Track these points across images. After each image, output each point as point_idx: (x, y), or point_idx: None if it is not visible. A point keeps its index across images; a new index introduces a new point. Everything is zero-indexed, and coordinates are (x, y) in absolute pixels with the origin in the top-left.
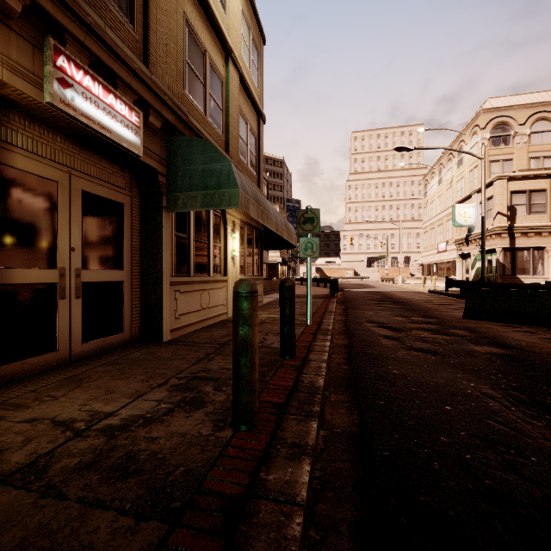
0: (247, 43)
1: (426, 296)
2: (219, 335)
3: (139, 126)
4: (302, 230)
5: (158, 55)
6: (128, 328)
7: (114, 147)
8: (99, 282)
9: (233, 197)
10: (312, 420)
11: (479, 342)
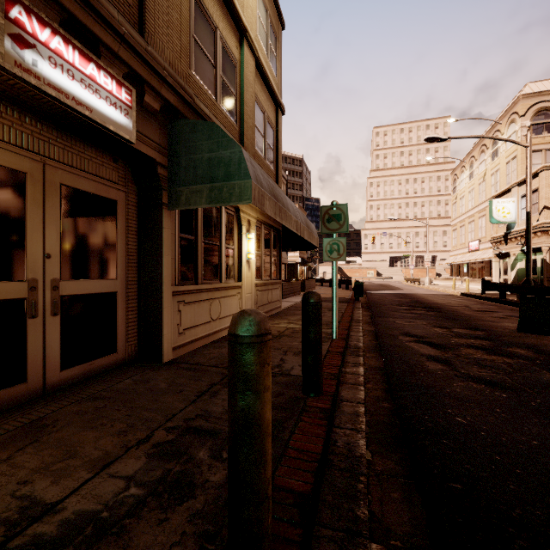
0: (264, 25)
1: (461, 300)
2: None
3: (131, 106)
4: (327, 229)
5: (157, 24)
6: (123, 347)
7: (98, 131)
8: (84, 295)
9: (245, 190)
10: (361, 545)
11: None
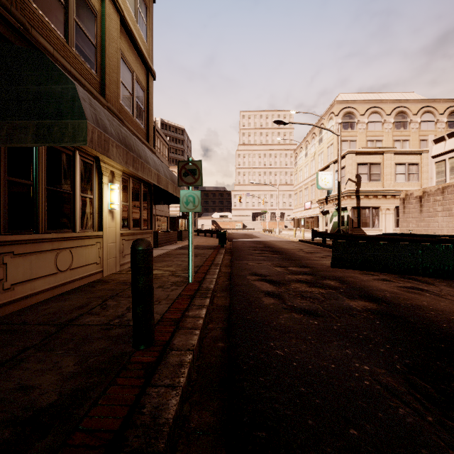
0: None
1: (298, 245)
2: (72, 306)
3: None
4: (183, 182)
5: None
6: None
7: None
8: None
9: (79, 131)
10: None
11: (352, 295)
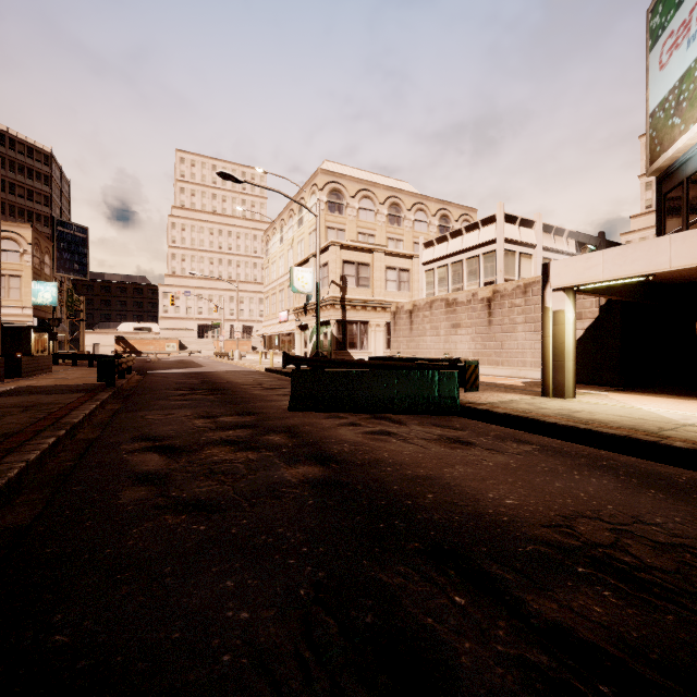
0: None
1: (260, 377)
2: None
3: None
4: None
5: None
6: None
7: None
8: None
9: None
10: None
11: (296, 456)
